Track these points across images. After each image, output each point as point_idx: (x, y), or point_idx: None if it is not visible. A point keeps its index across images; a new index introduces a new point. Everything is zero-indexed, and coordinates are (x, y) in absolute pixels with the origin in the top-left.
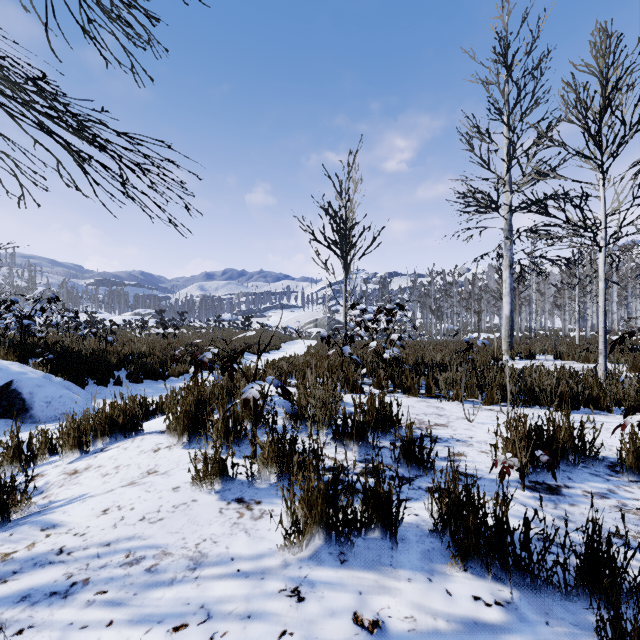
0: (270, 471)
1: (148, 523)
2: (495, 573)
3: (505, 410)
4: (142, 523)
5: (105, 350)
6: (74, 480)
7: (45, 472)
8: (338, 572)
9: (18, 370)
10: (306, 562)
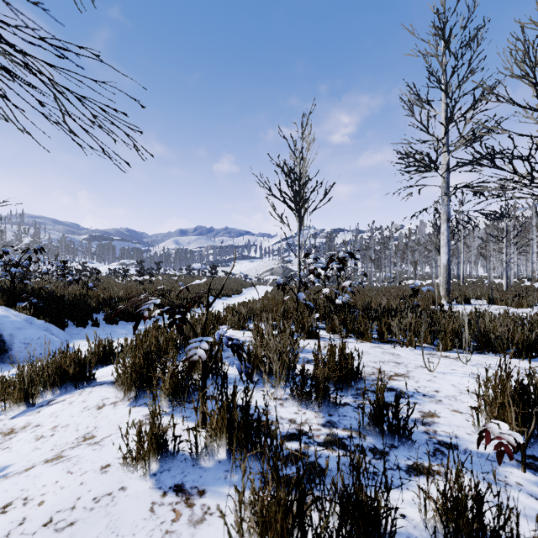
0: (219, 444)
1: (53, 531)
2: None
3: (461, 357)
4: (45, 531)
5: (86, 295)
6: (5, 443)
7: None
8: None
9: (1, 314)
10: None
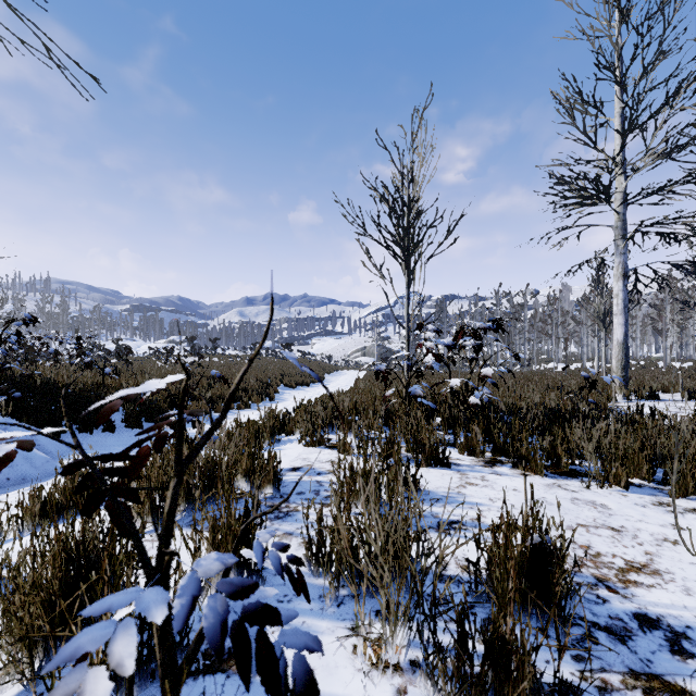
0: None
1: None
2: None
3: None
4: None
5: (101, 384)
6: None
7: None
8: None
9: None
10: None
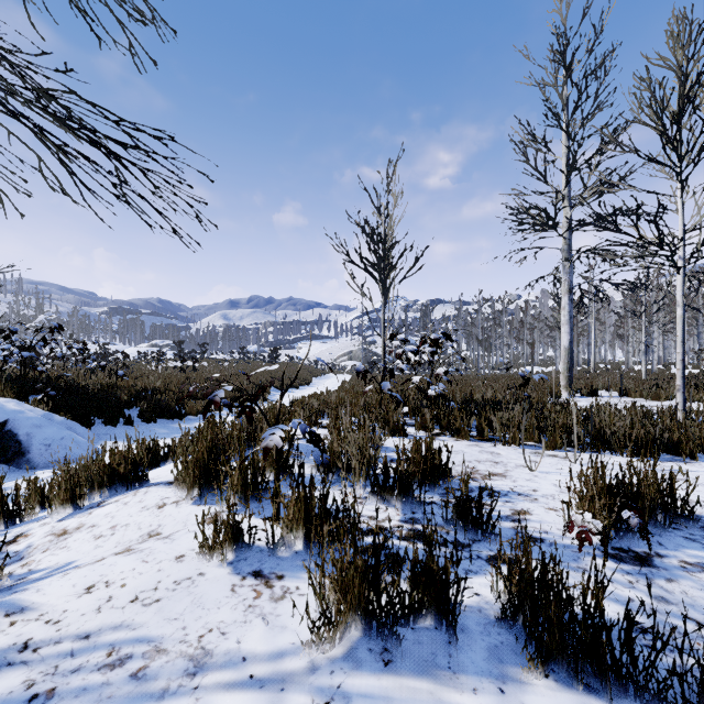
0: (295, 536)
1: (141, 606)
2: (586, 681)
3: (571, 456)
4: (133, 606)
5: (115, 385)
6: (61, 543)
7: (30, 531)
8: (381, 679)
9: (14, 408)
10: (339, 664)
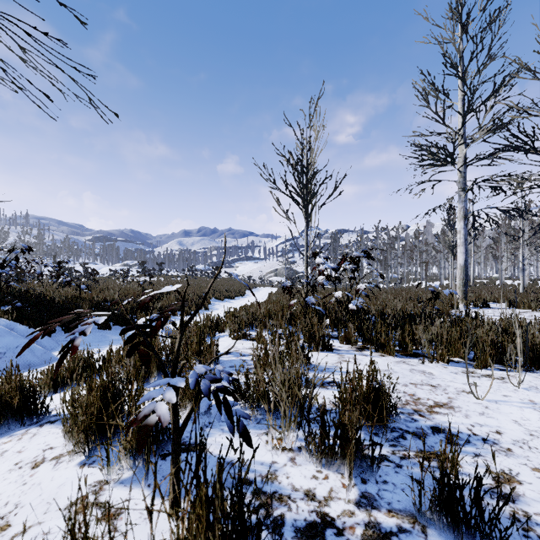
0: None
1: None
2: None
3: (507, 377)
4: None
5: (79, 297)
6: None
7: None
8: None
9: None
10: None
